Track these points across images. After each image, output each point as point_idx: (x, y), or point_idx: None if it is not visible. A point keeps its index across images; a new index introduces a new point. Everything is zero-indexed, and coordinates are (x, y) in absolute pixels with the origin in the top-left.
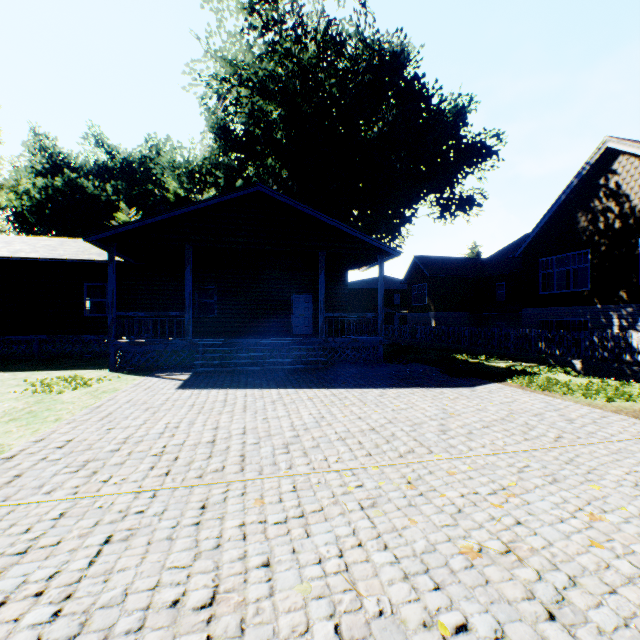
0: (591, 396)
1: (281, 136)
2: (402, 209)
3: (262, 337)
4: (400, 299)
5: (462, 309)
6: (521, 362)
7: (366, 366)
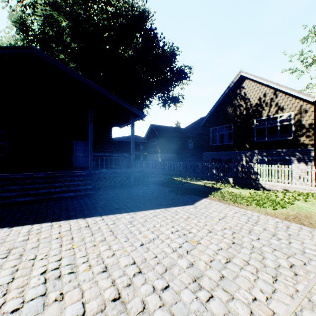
0: (263, 206)
1: (69, 40)
2: (144, 100)
3: (45, 171)
4: (143, 147)
5: (174, 152)
6: (208, 180)
7: (122, 189)
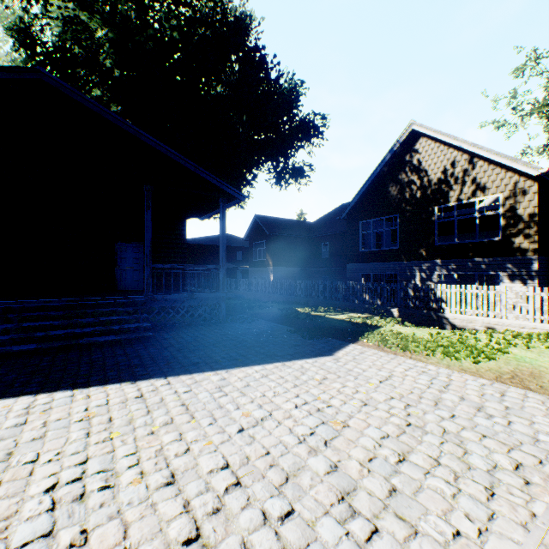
0: (456, 357)
1: (111, 64)
2: (244, 173)
3: (64, 296)
4: (242, 255)
5: (295, 264)
6: (356, 313)
7: (205, 328)
